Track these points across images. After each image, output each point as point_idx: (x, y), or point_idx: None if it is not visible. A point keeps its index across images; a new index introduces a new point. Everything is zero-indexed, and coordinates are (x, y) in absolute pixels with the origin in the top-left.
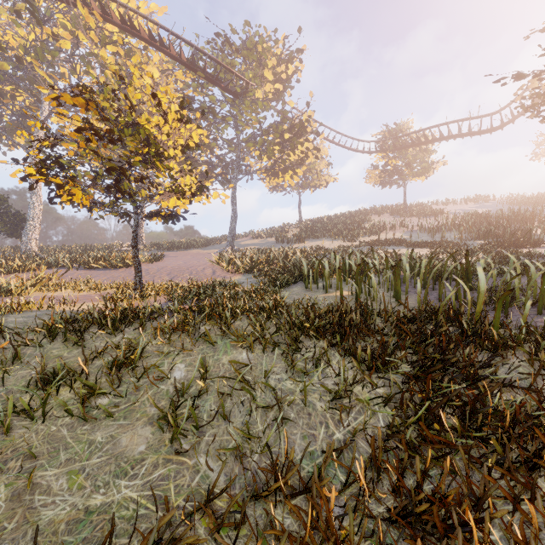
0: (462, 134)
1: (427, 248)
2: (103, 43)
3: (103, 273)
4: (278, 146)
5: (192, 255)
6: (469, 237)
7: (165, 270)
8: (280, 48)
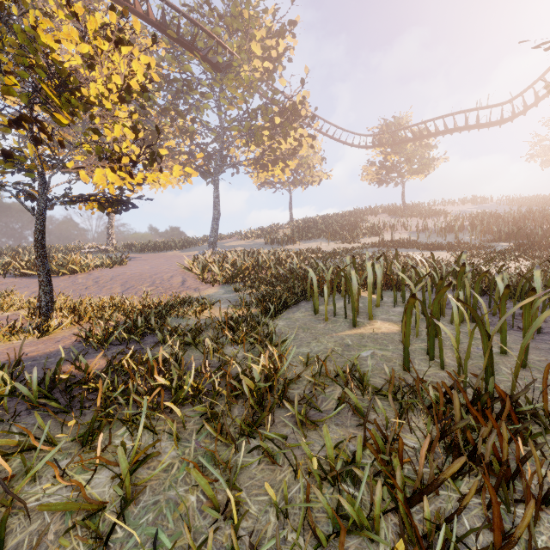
0: (470, 126)
1: (444, 250)
2: (55, 1)
3: (36, 282)
4: (268, 130)
5: (166, 257)
6: (486, 238)
7: (121, 278)
8: (270, 19)
